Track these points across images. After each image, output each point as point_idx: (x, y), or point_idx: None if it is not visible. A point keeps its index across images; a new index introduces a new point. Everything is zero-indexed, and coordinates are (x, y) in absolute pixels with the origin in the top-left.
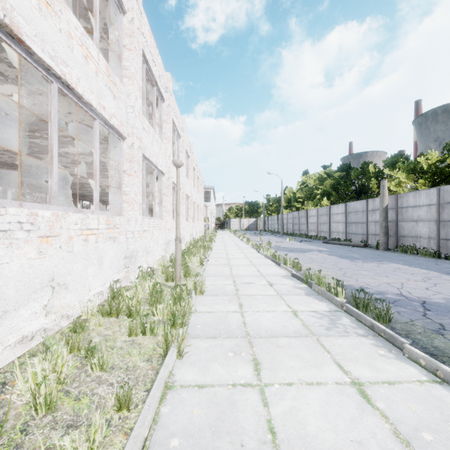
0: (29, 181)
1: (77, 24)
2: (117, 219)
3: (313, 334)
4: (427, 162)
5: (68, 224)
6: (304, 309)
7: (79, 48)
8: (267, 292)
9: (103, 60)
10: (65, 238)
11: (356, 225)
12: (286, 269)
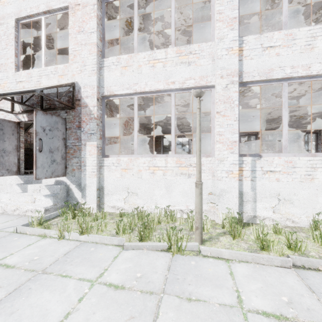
0: (314, 126)
1: (145, 54)
2: (194, 159)
3: None
4: None
5: (138, 163)
6: None
7: (147, 66)
8: None
9: (172, 50)
10: (136, 170)
11: None
12: None
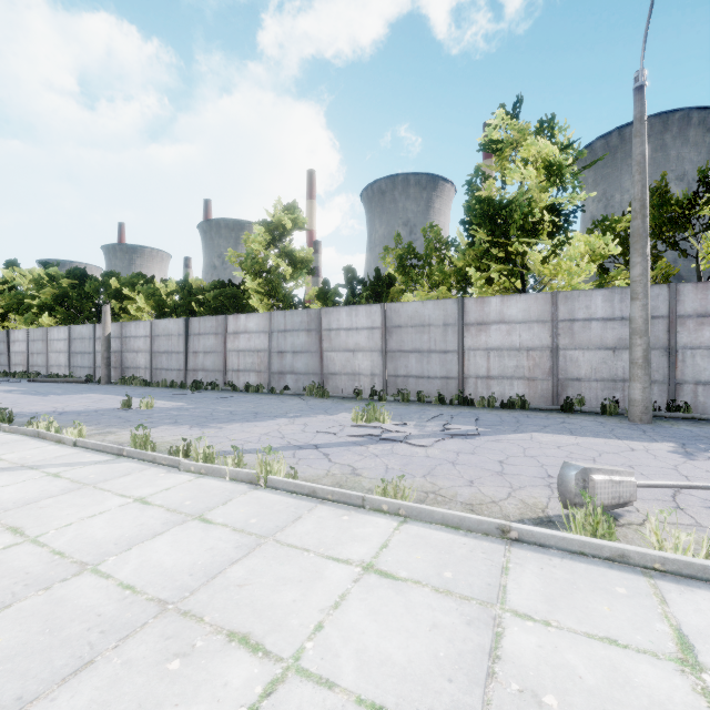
0: None
1: None
2: None
3: None
4: (166, 290)
5: None
6: None
7: None
8: None
9: None
10: None
11: (82, 356)
12: None
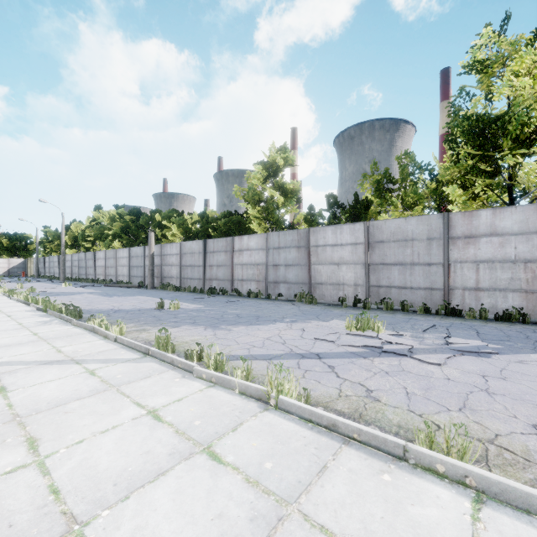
0: None
1: None
2: None
3: (27, 327)
4: (191, 221)
5: None
6: (31, 321)
7: None
8: (2, 319)
9: None
10: None
11: (137, 268)
12: (34, 306)
